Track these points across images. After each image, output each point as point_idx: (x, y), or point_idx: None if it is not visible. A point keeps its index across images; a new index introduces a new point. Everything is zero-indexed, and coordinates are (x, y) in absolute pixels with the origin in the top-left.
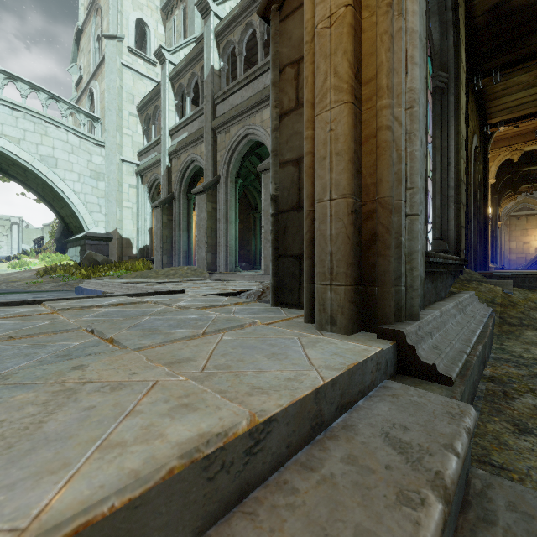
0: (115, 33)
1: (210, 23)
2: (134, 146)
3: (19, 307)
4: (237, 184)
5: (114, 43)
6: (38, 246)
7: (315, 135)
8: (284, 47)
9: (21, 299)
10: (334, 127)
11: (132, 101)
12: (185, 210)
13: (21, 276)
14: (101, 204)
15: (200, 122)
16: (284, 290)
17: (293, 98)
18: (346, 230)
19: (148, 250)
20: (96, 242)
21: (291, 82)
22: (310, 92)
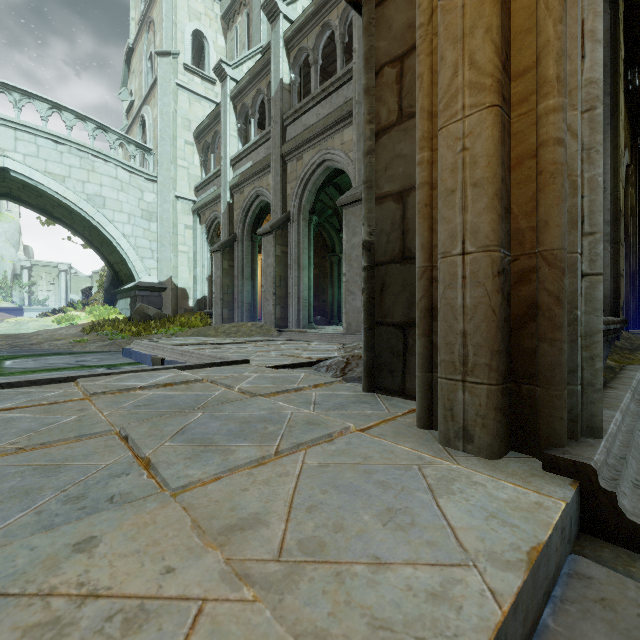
0: (169, 48)
1: (278, 27)
2: (191, 180)
3: (48, 387)
4: (311, 221)
5: (168, 60)
6: (86, 297)
7: (433, 158)
8: (381, 40)
9: (62, 363)
10: (469, 145)
11: (188, 128)
12: (249, 254)
13: (66, 333)
14: (153, 248)
15: (267, 148)
16: (382, 371)
17: (394, 109)
18: (489, 300)
19: (207, 302)
20: (147, 293)
21: (392, 87)
22: (426, 96)
